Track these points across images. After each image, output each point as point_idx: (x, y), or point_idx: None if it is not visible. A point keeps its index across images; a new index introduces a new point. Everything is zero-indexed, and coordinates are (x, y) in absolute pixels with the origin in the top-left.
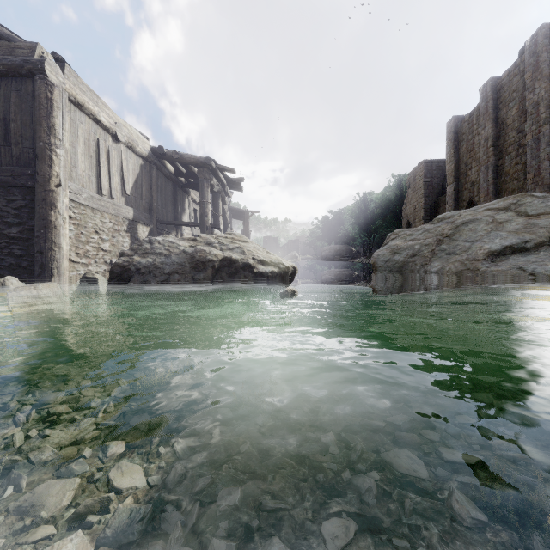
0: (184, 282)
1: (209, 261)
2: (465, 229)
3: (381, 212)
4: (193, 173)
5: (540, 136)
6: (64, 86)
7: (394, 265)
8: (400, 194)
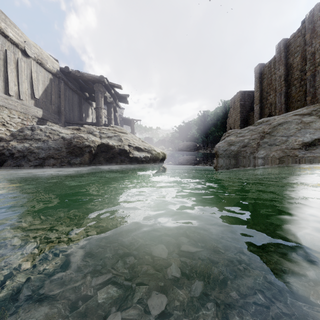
0: (59, 166)
1: (85, 147)
2: (280, 128)
3: (213, 123)
4: (93, 88)
5: (315, 73)
6: None
7: (230, 153)
8: (225, 112)
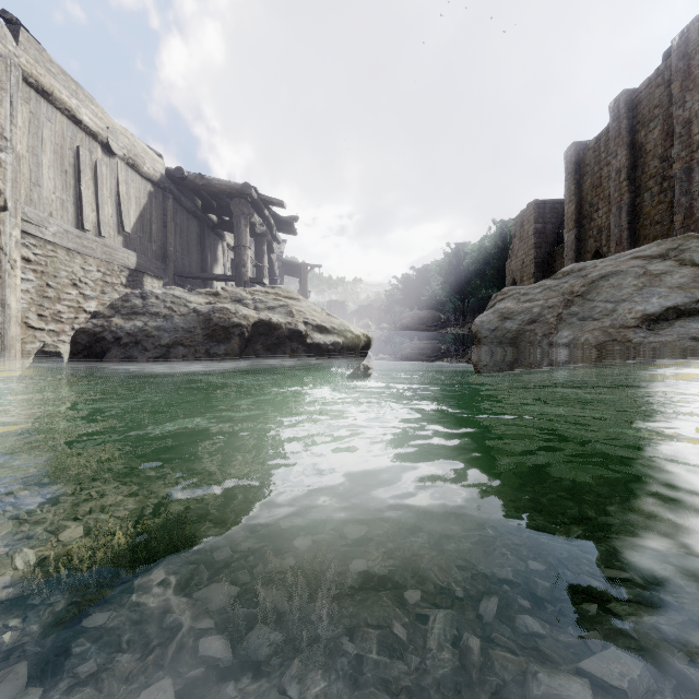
0: (193, 359)
1: (234, 326)
2: (604, 285)
3: (478, 269)
4: (227, 207)
5: (692, 164)
6: (16, 59)
7: (504, 335)
8: (502, 245)
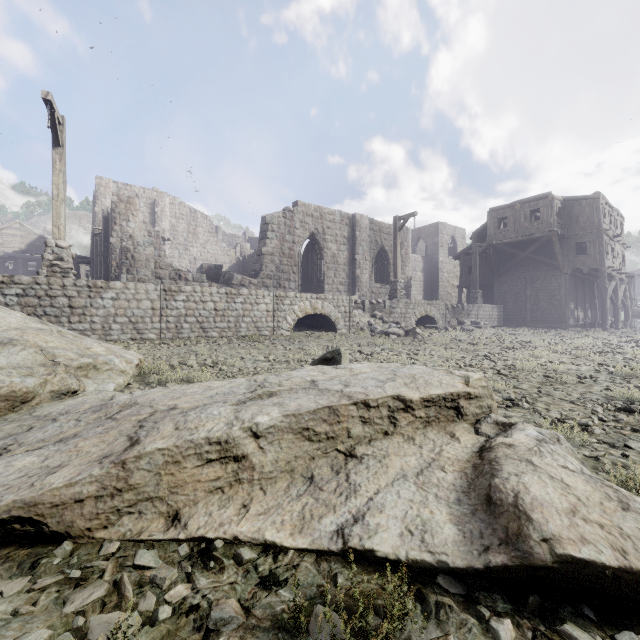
0: None
1: None
2: None
3: None
4: None
5: None
6: None
7: None
8: None
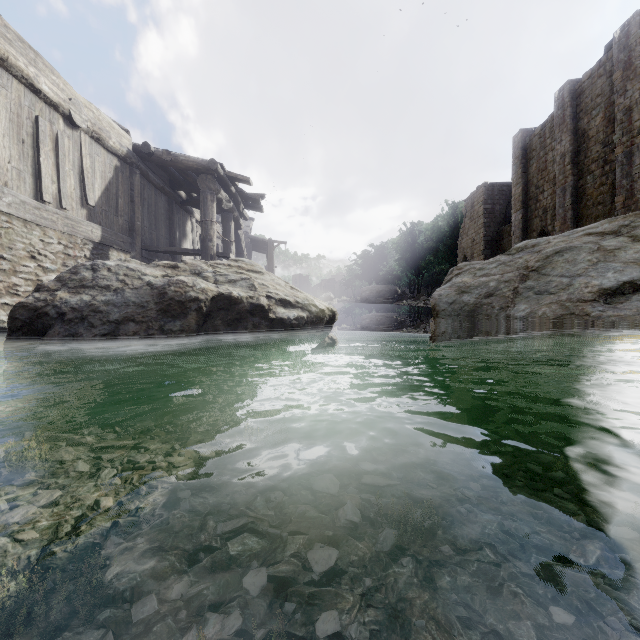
0: (145, 336)
1: (191, 300)
2: (559, 260)
3: (431, 246)
4: (195, 184)
5: (633, 149)
6: None
7: (462, 308)
8: (454, 224)
